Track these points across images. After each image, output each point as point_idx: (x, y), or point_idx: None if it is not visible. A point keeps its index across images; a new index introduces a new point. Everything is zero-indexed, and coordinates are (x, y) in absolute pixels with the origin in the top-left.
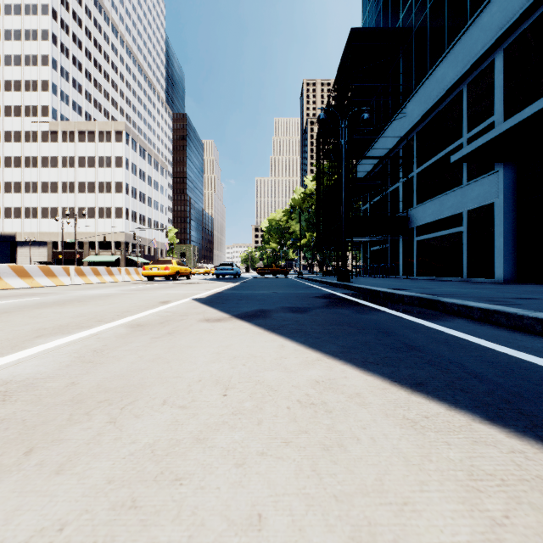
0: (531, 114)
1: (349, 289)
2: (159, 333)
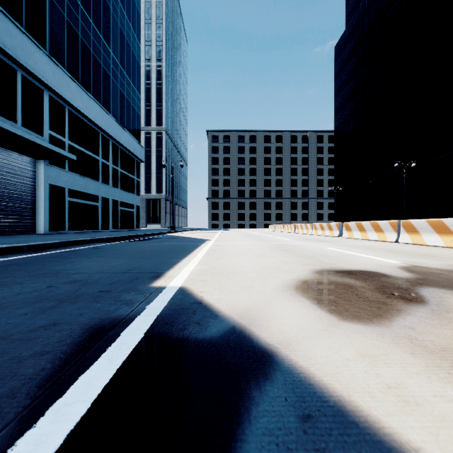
0: (7, 129)
1: (81, 244)
2: (204, 237)
